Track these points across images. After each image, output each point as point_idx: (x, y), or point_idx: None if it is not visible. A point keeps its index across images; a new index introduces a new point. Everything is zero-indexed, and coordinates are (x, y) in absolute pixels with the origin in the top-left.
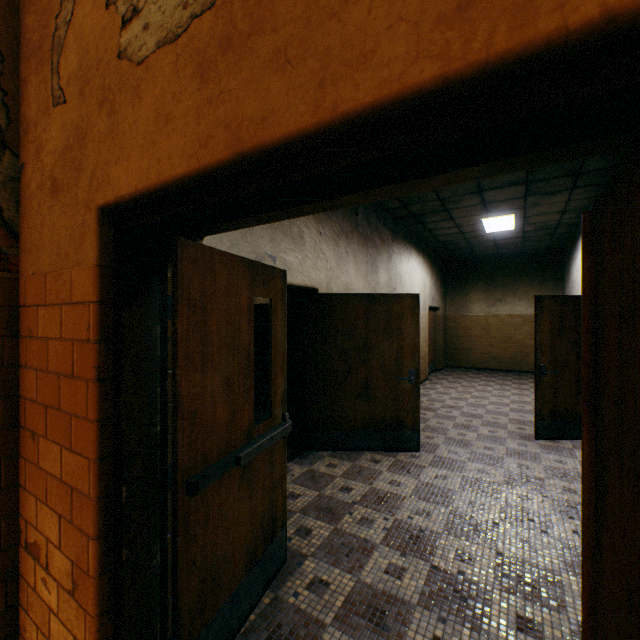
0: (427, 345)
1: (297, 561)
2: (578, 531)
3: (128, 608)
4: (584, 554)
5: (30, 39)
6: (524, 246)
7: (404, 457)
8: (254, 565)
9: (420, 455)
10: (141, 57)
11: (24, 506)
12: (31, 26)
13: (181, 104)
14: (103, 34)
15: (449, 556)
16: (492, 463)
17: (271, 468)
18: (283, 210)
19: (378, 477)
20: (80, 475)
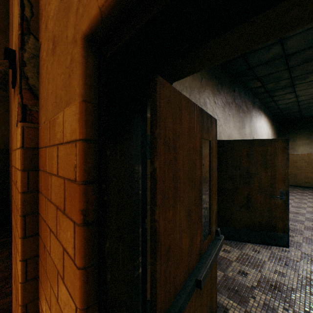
0: None
1: None
2: None
3: None
4: None
5: None
6: None
7: (277, 250)
8: None
9: (289, 250)
10: None
11: (40, 295)
12: None
13: None
14: None
15: None
16: None
17: (210, 274)
18: None
19: (263, 266)
20: (68, 312)
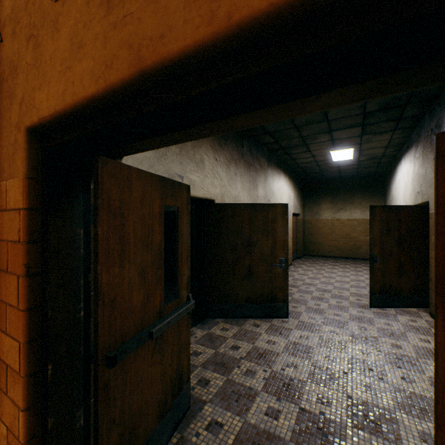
0: (291, 240)
1: (198, 406)
2: (405, 378)
3: None
4: (438, 422)
5: None
6: (358, 171)
7: (277, 322)
8: (164, 414)
9: (288, 320)
10: None
11: None
12: None
13: (91, 31)
14: None
15: (312, 400)
16: (340, 326)
17: (178, 337)
18: (185, 132)
19: (258, 338)
20: (13, 355)
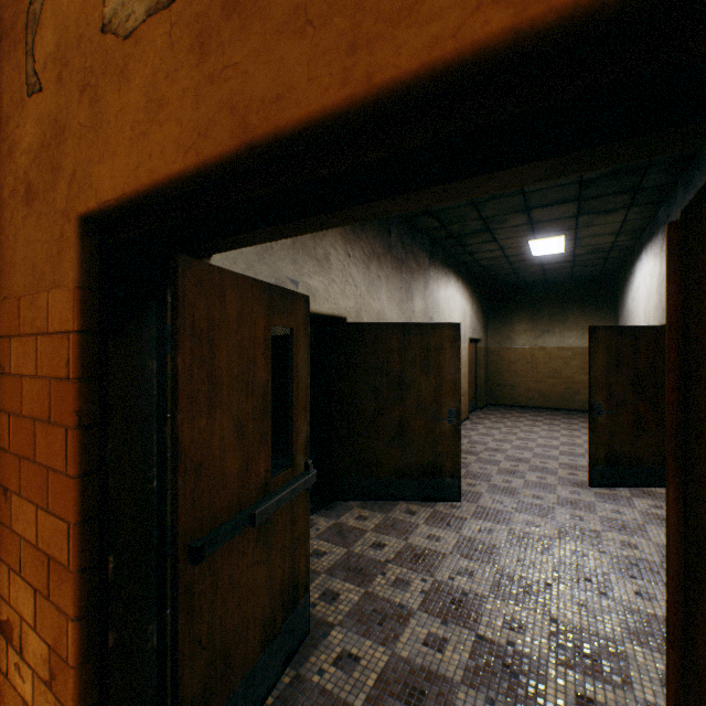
0: (467, 381)
1: (322, 631)
2: (641, 592)
3: (116, 703)
4: (670, 638)
5: (2, 17)
6: (574, 271)
7: (443, 508)
8: (272, 639)
9: (461, 505)
10: (128, 29)
11: None
12: (3, 1)
13: (176, 84)
14: (84, 5)
15: (496, 624)
16: (542, 514)
17: (292, 525)
18: (305, 221)
19: (414, 531)
20: (58, 542)
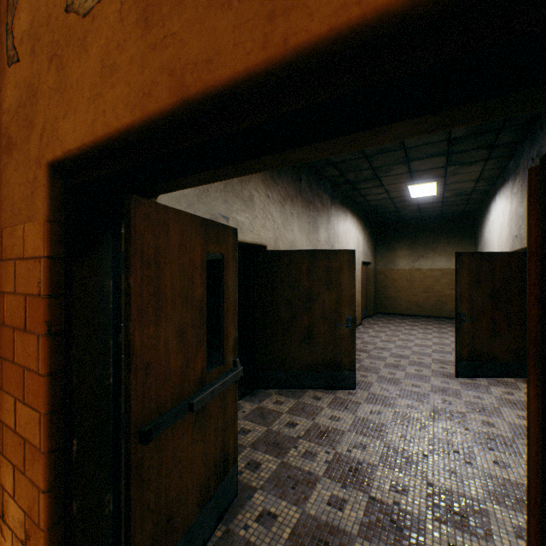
0: (360, 295)
1: (247, 494)
2: (498, 462)
3: None
4: (531, 508)
5: None
6: (443, 210)
7: (342, 394)
8: (207, 502)
9: (356, 392)
10: (87, 8)
11: None
12: None
13: (125, 52)
14: None
15: (385, 487)
16: (419, 399)
17: (223, 410)
18: (232, 167)
19: (320, 413)
20: (32, 428)
